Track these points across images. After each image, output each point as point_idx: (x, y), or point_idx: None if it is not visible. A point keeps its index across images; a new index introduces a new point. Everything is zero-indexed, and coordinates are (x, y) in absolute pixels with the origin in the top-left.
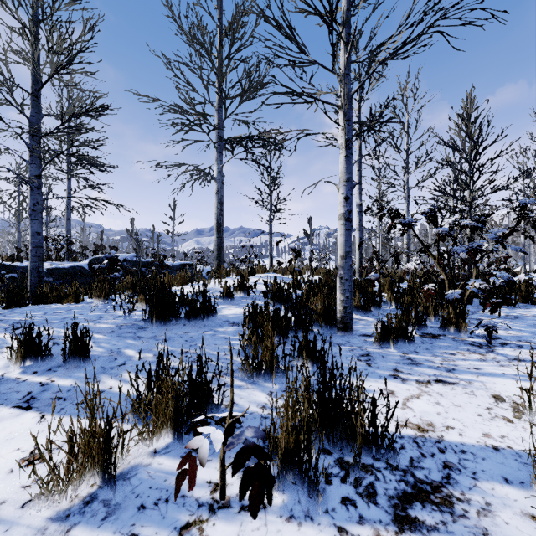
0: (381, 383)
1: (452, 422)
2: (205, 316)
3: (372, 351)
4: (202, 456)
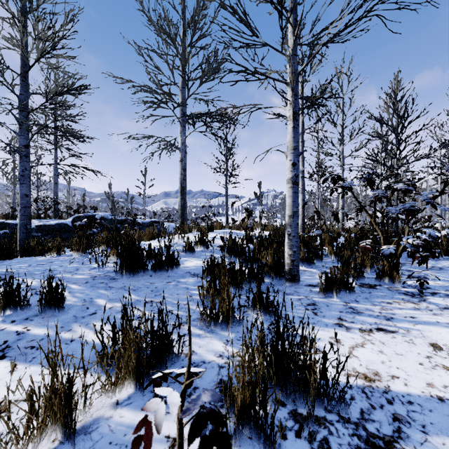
0: (327, 331)
1: (396, 371)
2: (169, 268)
3: (317, 300)
4: (158, 421)
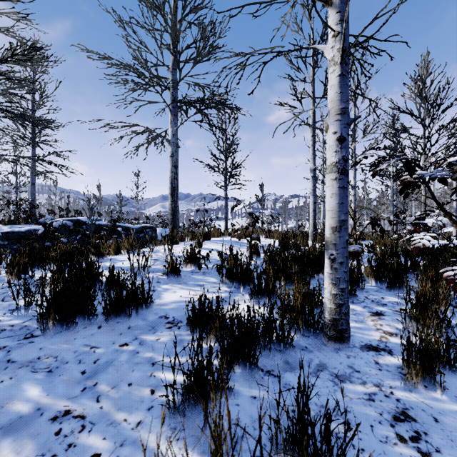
0: None
1: None
2: (135, 308)
3: (406, 399)
4: None
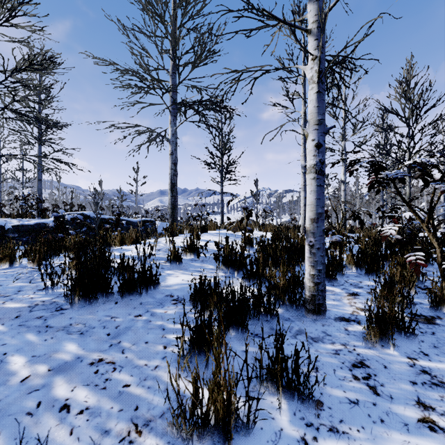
0: None
1: None
2: (144, 288)
3: (364, 354)
4: None
